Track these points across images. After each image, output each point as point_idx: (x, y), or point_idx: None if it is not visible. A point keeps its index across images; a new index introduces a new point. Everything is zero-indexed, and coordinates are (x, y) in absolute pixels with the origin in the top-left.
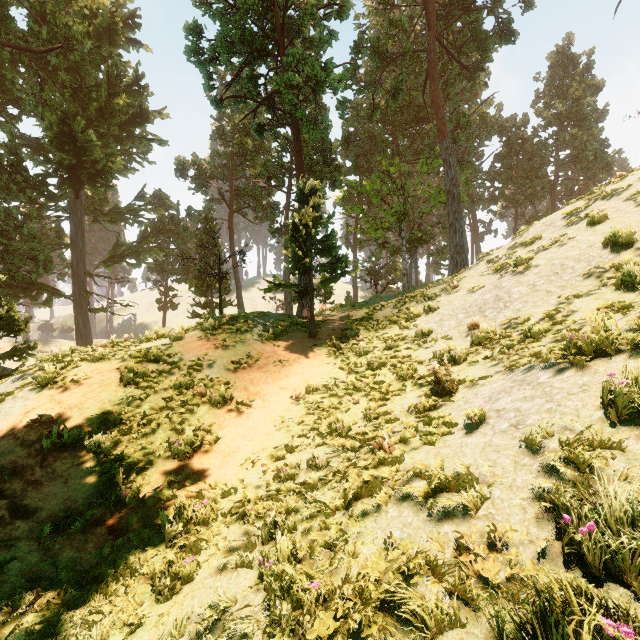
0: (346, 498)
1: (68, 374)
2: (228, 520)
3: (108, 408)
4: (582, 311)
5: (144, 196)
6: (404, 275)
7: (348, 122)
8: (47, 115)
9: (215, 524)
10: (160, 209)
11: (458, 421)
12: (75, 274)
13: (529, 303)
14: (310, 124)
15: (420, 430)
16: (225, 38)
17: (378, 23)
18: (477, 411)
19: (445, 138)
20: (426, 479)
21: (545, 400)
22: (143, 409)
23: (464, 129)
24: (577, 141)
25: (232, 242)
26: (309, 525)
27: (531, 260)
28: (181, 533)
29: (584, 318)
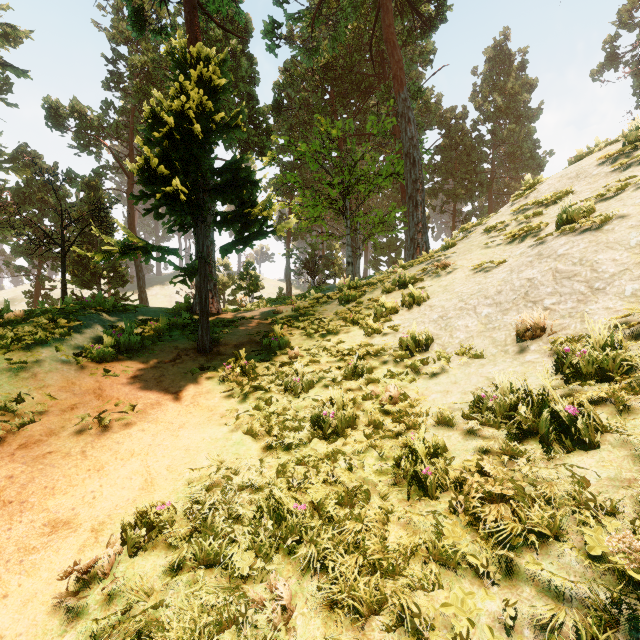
0: None
1: None
2: None
3: None
4: None
5: None
6: (349, 264)
7: (280, 84)
8: None
9: None
10: (25, 169)
11: None
12: None
13: None
14: None
15: None
16: None
17: None
18: None
19: (403, 86)
20: None
21: None
22: None
23: (415, 96)
24: (512, 139)
25: (132, 220)
26: None
27: (592, 213)
28: None
29: None
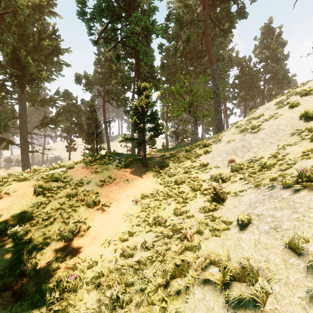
0: (165, 278)
1: (4, 189)
2: (89, 288)
3: (25, 209)
4: (293, 153)
5: (59, 93)
6: (192, 134)
7: (163, 57)
8: (5, 48)
9: (80, 291)
10: (67, 100)
11: (232, 220)
12: (21, 133)
13: (261, 148)
14: (144, 54)
15: (208, 224)
16: (99, 7)
17: (179, 7)
18: (246, 216)
19: (212, 65)
20: (219, 266)
21: (292, 211)
22: (46, 209)
23: (221, 61)
24: (274, 70)
25: (104, 117)
26: (140, 300)
27: (260, 126)
28: (58, 298)
29: (295, 157)
